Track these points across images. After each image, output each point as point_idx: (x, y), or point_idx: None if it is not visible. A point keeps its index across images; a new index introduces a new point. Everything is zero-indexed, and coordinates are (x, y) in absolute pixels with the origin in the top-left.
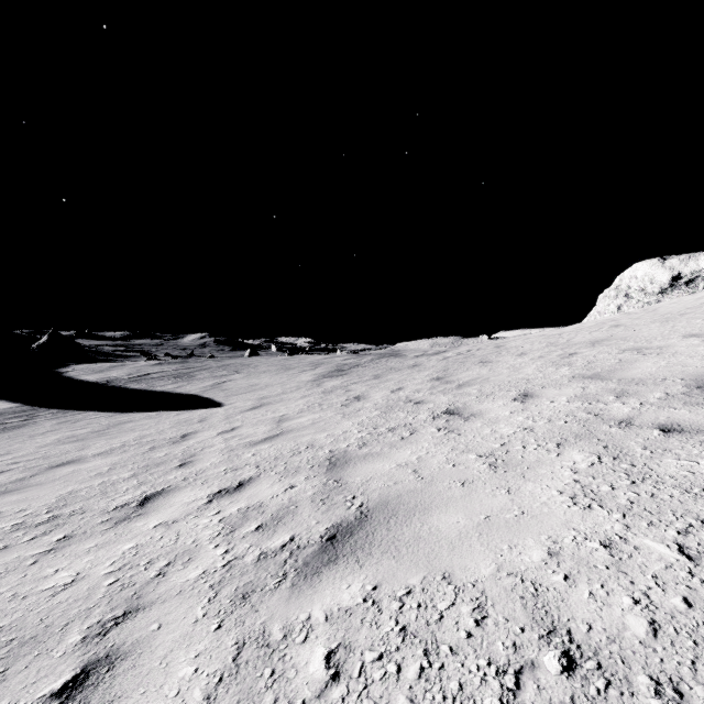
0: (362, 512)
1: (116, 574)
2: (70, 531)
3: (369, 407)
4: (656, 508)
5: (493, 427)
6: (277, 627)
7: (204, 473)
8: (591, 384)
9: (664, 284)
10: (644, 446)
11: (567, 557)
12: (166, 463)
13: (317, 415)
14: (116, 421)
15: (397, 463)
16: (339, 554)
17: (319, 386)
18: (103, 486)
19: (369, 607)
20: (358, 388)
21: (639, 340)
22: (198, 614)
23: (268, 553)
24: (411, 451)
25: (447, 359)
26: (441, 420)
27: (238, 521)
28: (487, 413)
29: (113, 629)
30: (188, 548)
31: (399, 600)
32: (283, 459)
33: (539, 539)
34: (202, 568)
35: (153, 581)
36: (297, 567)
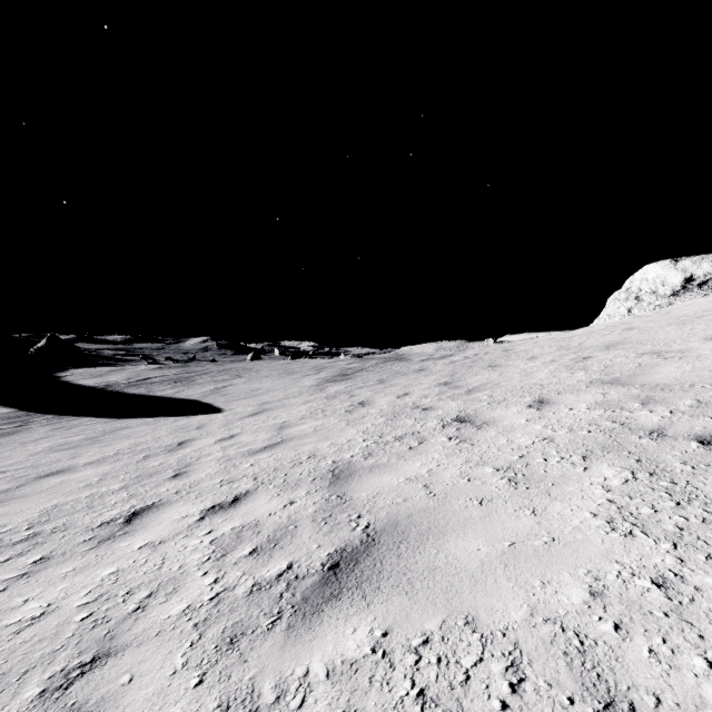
0: (368, 534)
1: (90, 607)
2: (49, 552)
3: (374, 413)
4: (711, 537)
5: (509, 436)
6: (269, 685)
7: (198, 485)
8: (611, 390)
9: (677, 286)
10: (683, 460)
11: (613, 598)
12: (159, 474)
13: (320, 421)
14: (111, 428)
15: (406, 477)
16: (343, 588)
17: (322, 391)
18: (91, 499)
19: (378, 661)
20: (362, 394)
21: (657, 343)
22: (177, 663)
23: (262, 584)
24: (421, 463)
25: (454, 363)
26: (452, 428)
27: (230, 543)
28: (501, 420)
29: (77, 681)
30: (173, 575)
31: (415, 651)
32: (283, 470)
33: (577, 574)
34: (187, 601)
35: (130, 617)
36: (294, 603)
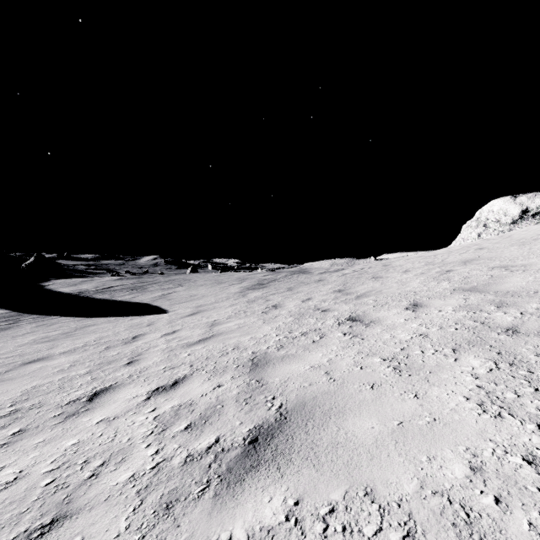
0: (281, 413)
1: (54, 473)
2: (25, 425)
3: (284, 314)
4: None
5: (391, 332)
6: None
7: (146, 371)
8: (471, 296)
9: (515, 216)
10: (536, 352)
11: (491, 473)
12: (117, 361)
13: (242, 320)
14: (82, 325)
15: (311, 365)
16: (260, 460)
17: (244, 297)
18: (62, 382)
19: (291, 528)
20: (275, 298)
21: (504, 259)
22: (121, 526)
23: (195, 456)
24: (322, 354)
25: (345, 275)
26: (346, 326)
27: (170, 420)
28: (385, 320)
29: None
30: (123, 447)
31: (323, 519)
32: (213, 359)
33: (457, 450)
34: (133, 470)
35: (85, 483)
36: (220, 472)
